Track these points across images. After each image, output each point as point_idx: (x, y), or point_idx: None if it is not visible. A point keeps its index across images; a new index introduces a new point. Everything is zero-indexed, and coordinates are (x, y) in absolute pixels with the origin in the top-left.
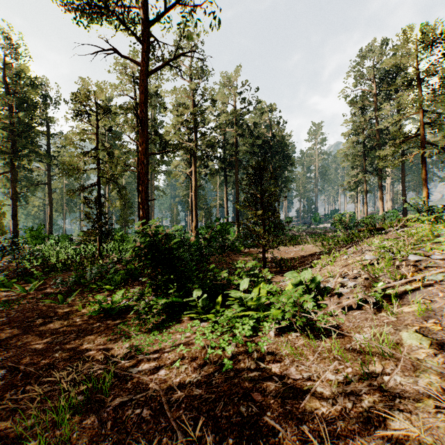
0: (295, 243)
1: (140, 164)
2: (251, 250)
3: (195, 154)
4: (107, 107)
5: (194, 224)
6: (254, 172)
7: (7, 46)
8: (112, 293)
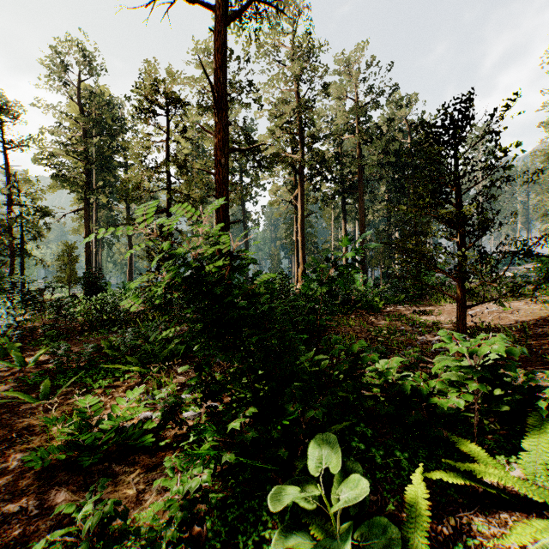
0: (477, 298)
1: (215, 165)
2: (397, 309)
3: (301, 170)
4: (176, 95)
5: (300, 270)
6: (442, 124)
7: (82, 62)
8: (142, 383)
